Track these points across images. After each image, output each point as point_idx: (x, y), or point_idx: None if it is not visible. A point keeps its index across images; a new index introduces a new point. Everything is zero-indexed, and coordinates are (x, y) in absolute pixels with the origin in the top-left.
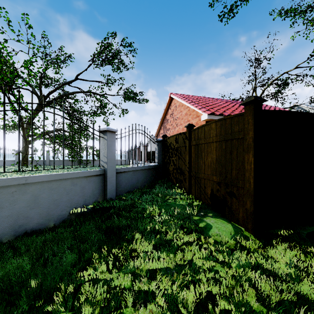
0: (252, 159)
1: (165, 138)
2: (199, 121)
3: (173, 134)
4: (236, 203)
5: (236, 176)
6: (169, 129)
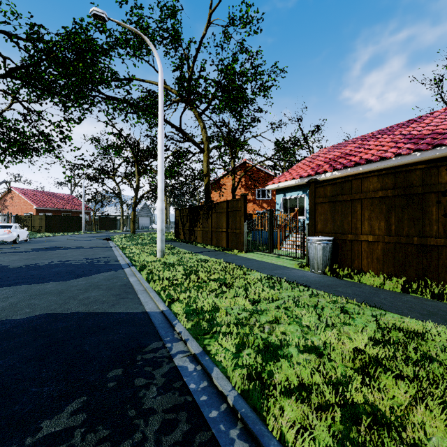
0: (45, 222)
1: (17, 215)
2: (32, 208)
3: (13, 209)
4: (43, 229)
5: (43, 225)
6: (8, 206)
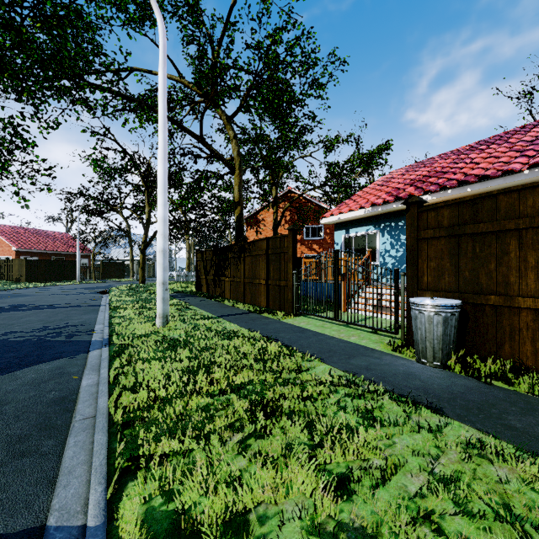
0: (25, 269)
1: None
2: (11, 250)
3: None
4: (23, 278)
5: (23, 272)
6: None
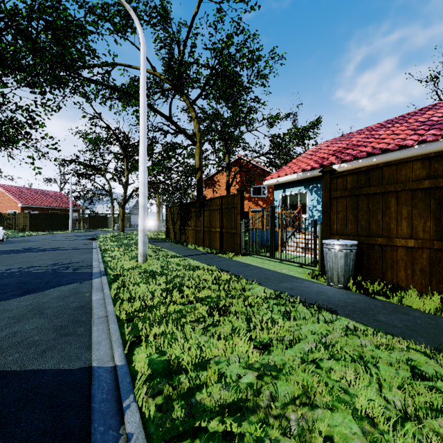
0: (29, 220)
1: (0, 213)
2: (17, 205)
3: None
4: (27, 228)
5: (27, 223)
6: None
